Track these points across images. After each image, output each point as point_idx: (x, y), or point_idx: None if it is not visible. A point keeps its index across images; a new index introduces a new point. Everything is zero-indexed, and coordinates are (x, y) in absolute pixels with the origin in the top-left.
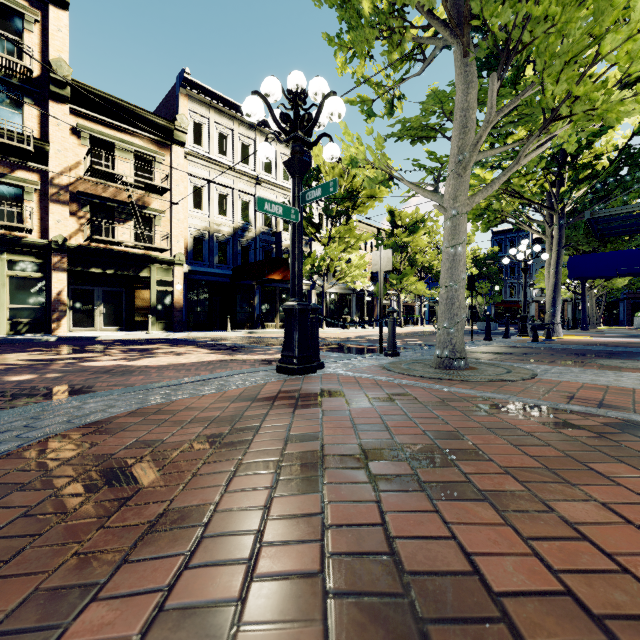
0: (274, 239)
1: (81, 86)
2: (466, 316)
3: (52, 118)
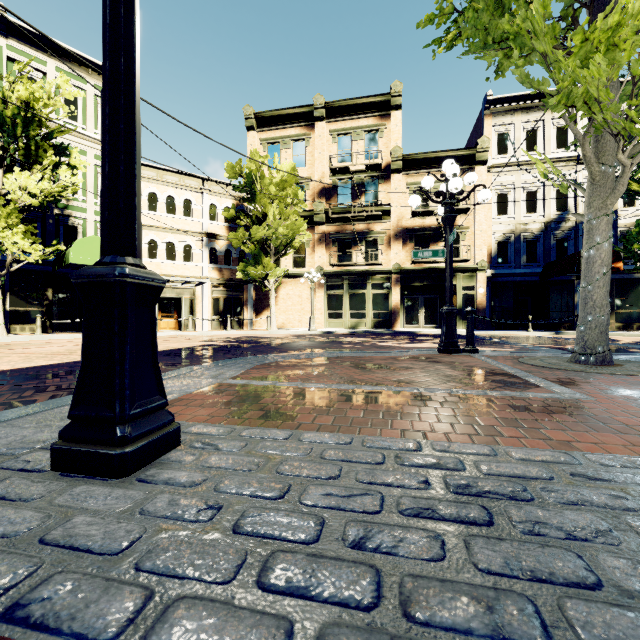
0: None
1: (408, 157)
2: (603, 315)
3: (392, 187)
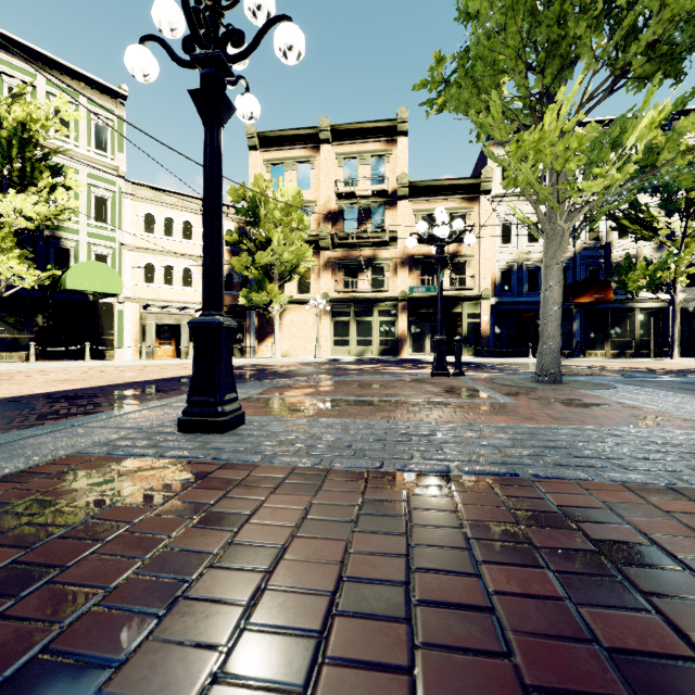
0: (602, 252)
1: (414, 184)
2: (555, 343)
3: (399, 213)
